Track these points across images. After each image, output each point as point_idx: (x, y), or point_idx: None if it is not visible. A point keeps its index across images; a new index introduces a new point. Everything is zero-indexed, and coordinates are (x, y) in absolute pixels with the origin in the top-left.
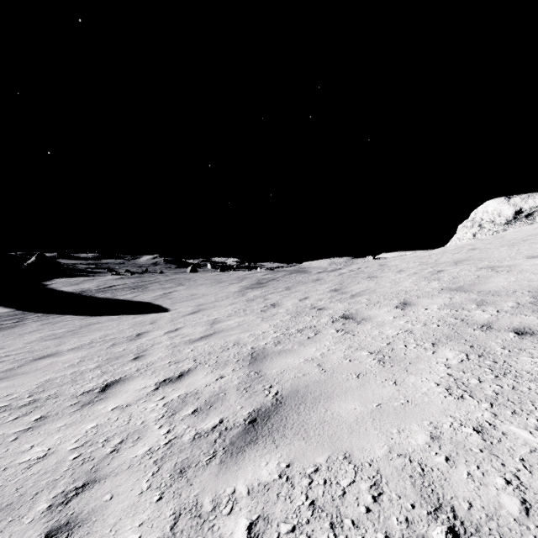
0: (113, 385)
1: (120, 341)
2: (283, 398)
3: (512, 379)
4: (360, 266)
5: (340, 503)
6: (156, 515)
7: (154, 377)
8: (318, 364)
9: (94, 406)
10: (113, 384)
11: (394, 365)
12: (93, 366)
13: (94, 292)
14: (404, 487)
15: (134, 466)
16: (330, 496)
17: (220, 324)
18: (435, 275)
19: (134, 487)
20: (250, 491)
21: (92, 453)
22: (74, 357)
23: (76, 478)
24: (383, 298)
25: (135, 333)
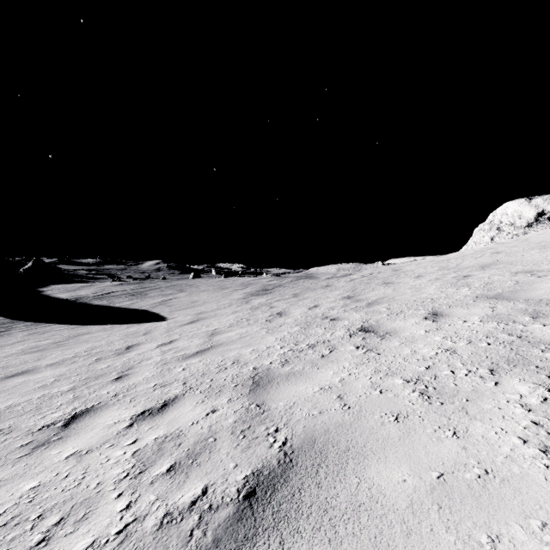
0: (80, 416)
1: (107, 355)
2: (294, 451)
3: None
4: (371, 271)
5: None
6: None
7: (132, 406)
8: (338, 395)
9: (47, 450)
10: (82, 415)
11: (445, 402)
12: (67, 387)
13: (90, 299)
14: None
15: None
16: None
17: (220, 336)
18: (461, 280)
19: None
20: None
21: (12, 543)
22: (50, 375)
23: None
24: (407, 307)
25: (125, 345)
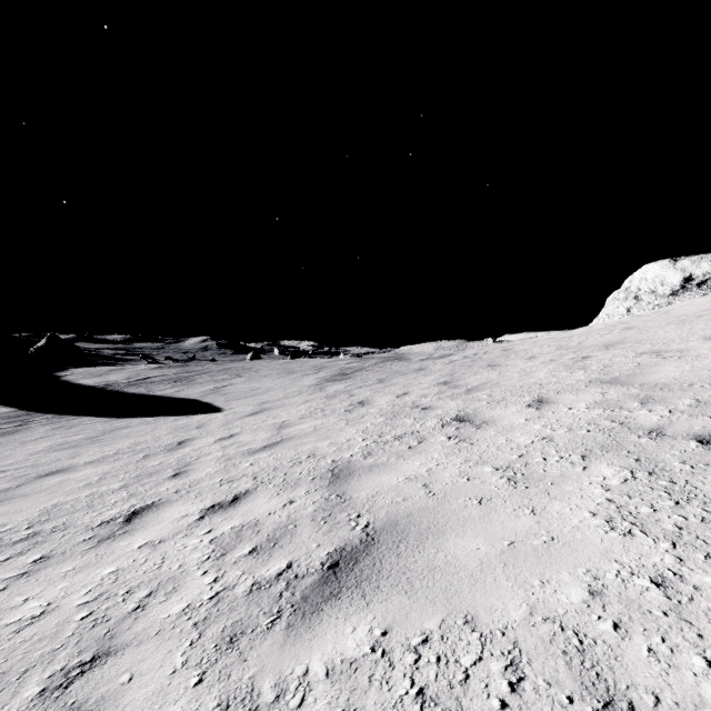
0: (142, 512)
1: (155, 452)
2: (376, 532)
3: (700, 507)
4: (477, 351)
5: (461, 694)
6: (193, 708)
7: (199, 501)
8: (423, 484)
9: (115, 542)
10: (143, 511)
11: (530, 486)
12: (118, 485)
13: (123, 385)
14: (556, 669)
15: (165, 632)
16: (447, 681)
17: (290, 429)
18: (579, 362)
19: (163, 664)
20: (329, 672)
21: (108, 611)
22: (92, 474)
23: (83, 649)
24: (510, 394)
25: (176, 440)
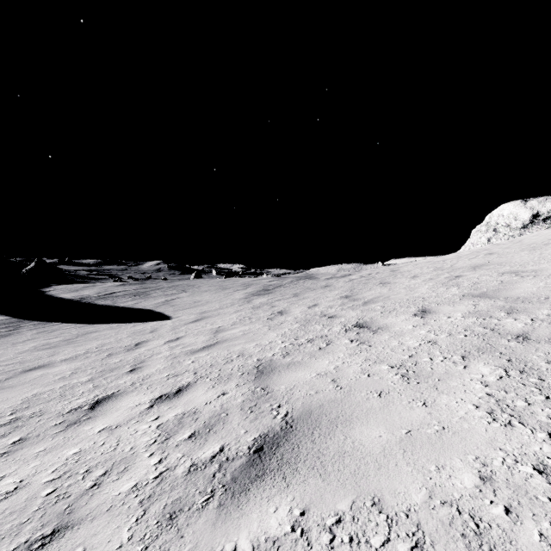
0: (104, 401)
1: (117, 351)
2: (294, 420)
3: None
4: (370, 271)
5: None
6: None
7: (149, 392)
8: (332, 379)
9: (80, 427)
10: (105, 400)
11: (421, 381)
12: (86, 378)
13: (94, 299)
14: None
15: (115, 508)
16: None
17: (224, 333)
18: (453, 280)
19: (112, 538)
20: (255, 549)
21: (70, 488)
22: (66, 369)
23: (46, 522)
24: (399, 305)
25: (134, 342)
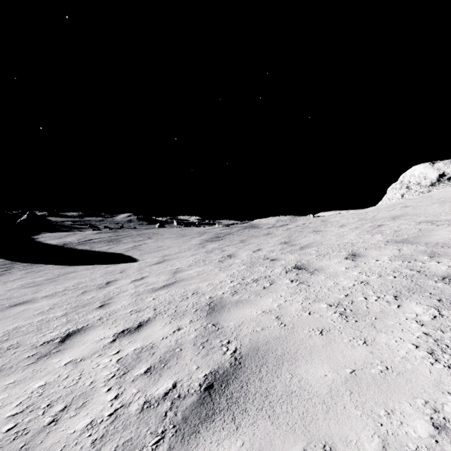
0: (73, 335)
1: (91, 289)
2: (242, 357)
3: None
4: (304, 222)
5: None
6: None
7: (114, 326)
8: (276, 316)
9: (49, 359)
10: (74, 334)
11: (359, 320)
12: (61, 313)
13: (75, 244)
14: None
15: (68, 448)
16: None
17: (182, 274)
18: (376, 229)
19: None
20: None
21: (29, 423)
22: (46, 304)
23: None
24: (331, 250)
25: (105, 281)
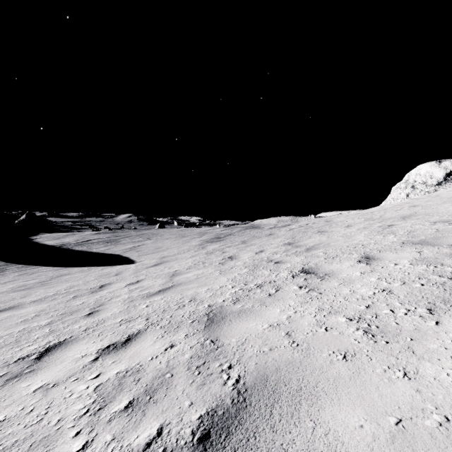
0: (53, 349)
1: (82, 293)
2: (247, 389)
3: None
4: (307, 222)
5: None
6: None
7: (99, 340)
8: (286, 332)
9: (18, 382)
10: (54, 348)
11: (390, 340)
12: (45, 322)
13: (73, 245)
14: None
15: None
16: None
17: (179, 277)
18: (387, 229)
19: None
20: None
21: None
22: (32, 311)
23: None
24: (341, 252)
25: (99, 284)
